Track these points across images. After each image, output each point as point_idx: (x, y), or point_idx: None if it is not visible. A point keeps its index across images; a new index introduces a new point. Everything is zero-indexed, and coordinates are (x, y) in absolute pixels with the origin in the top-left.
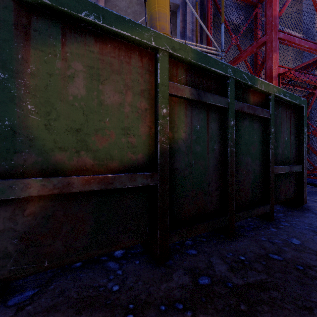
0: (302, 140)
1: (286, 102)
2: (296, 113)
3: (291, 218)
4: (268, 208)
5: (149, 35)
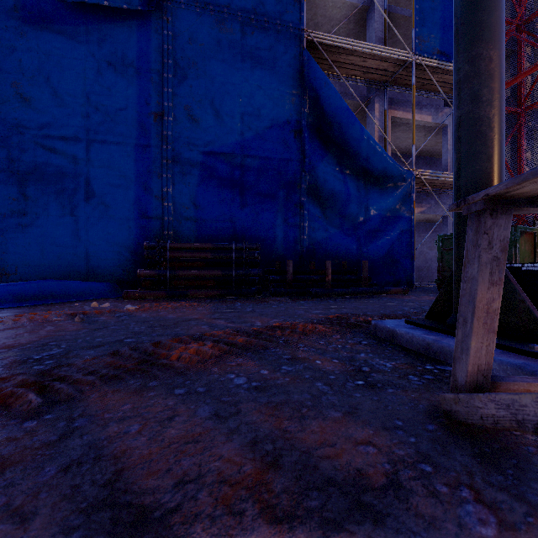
0: None
1: None
2: None
3: None
4: None
5: (535, 230)
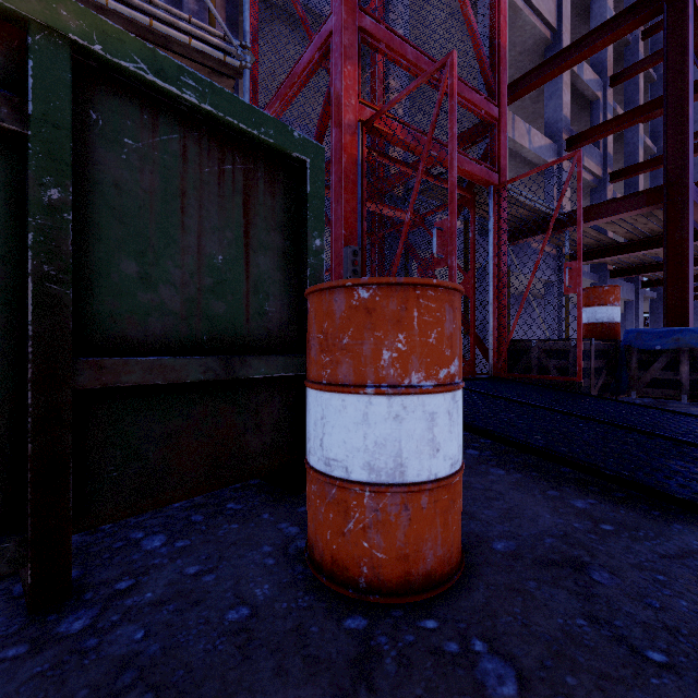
0: (305, 273)
1: (220, 127)
2: (290, 183)
3: (187, 561)
4: (6, 555)
5: None
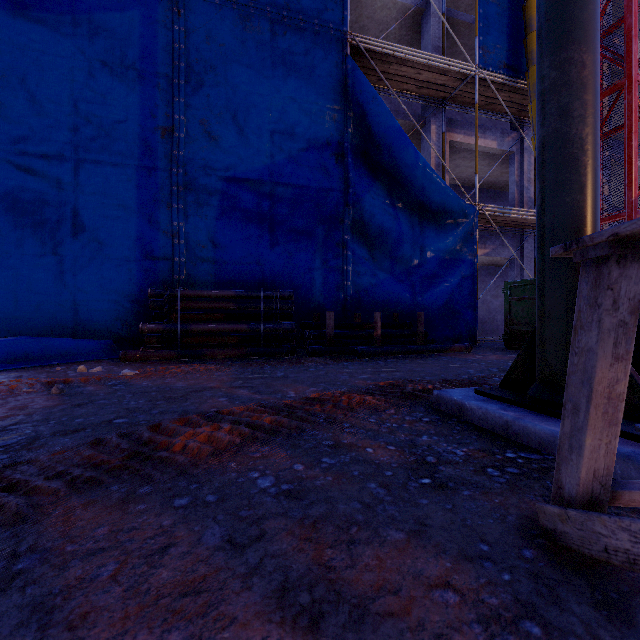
0: None
1: None
2: None
3: None
4: None
5: None
